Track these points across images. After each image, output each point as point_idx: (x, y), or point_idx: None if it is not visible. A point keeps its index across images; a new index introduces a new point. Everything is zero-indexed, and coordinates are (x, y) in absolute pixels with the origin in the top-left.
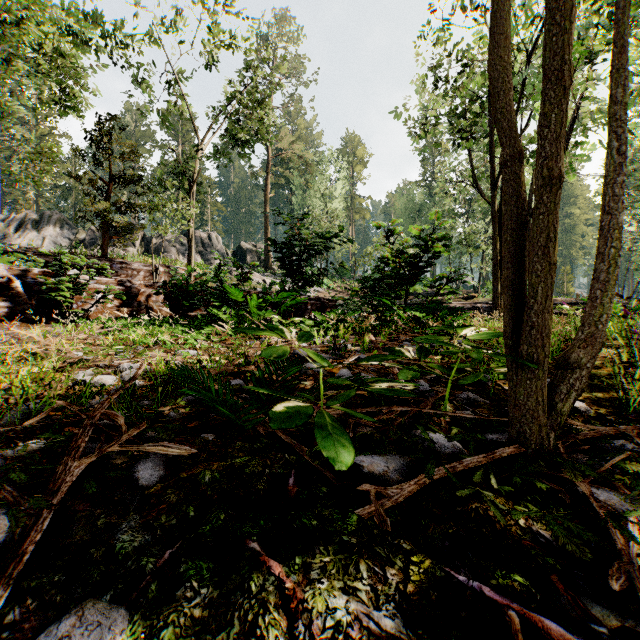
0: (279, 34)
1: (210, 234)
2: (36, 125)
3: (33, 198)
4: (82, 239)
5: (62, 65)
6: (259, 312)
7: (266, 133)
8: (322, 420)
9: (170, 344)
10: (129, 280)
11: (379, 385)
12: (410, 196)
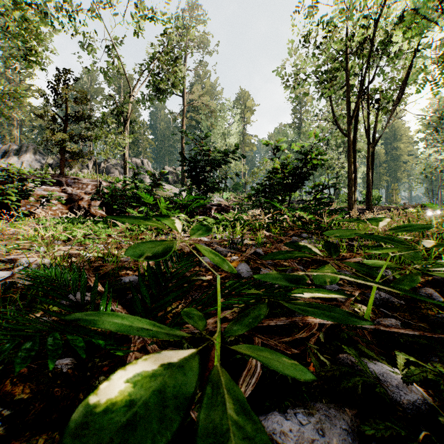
0: (192, 18)
1: (143, 160)
2: (19, 83)
3: (17, 135)
4: (51, 163)
5: (25, 27)
6: (169, 212)
7: (182, 86)
8: (212, 419)
9: (82, 239)
10: (71, 189)
11: (297, 296)
12: (284, 134)
